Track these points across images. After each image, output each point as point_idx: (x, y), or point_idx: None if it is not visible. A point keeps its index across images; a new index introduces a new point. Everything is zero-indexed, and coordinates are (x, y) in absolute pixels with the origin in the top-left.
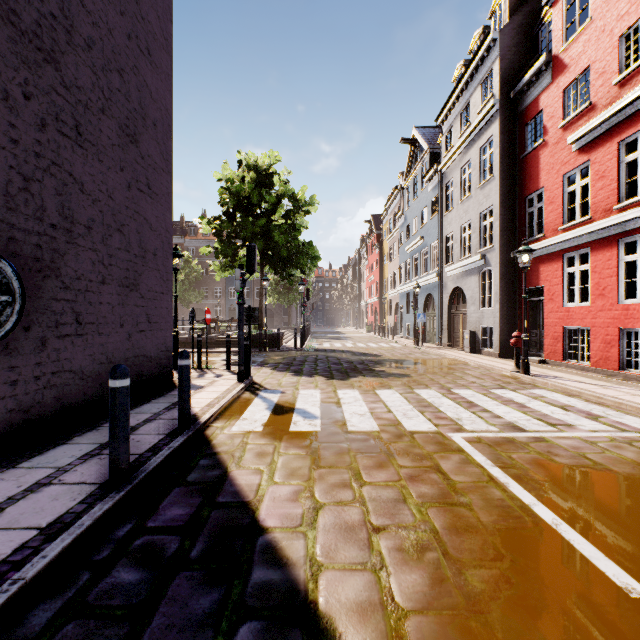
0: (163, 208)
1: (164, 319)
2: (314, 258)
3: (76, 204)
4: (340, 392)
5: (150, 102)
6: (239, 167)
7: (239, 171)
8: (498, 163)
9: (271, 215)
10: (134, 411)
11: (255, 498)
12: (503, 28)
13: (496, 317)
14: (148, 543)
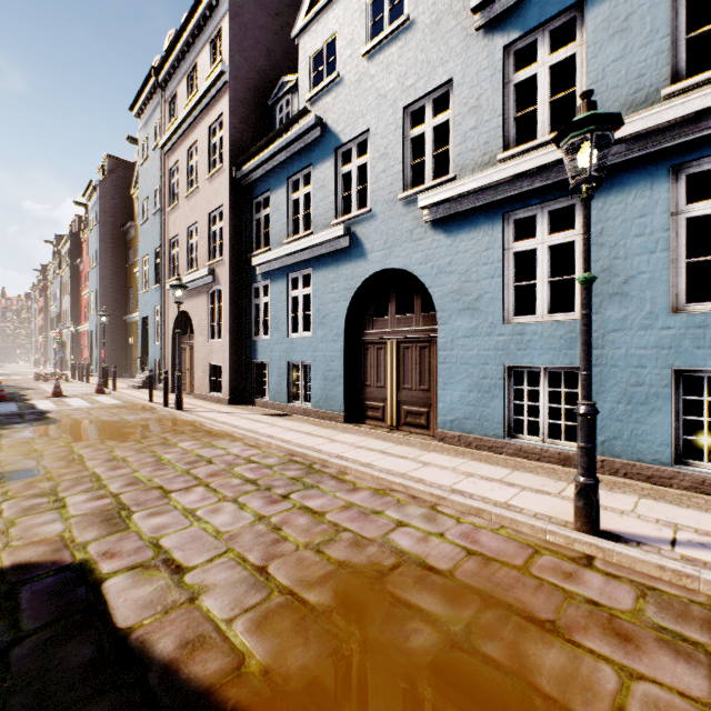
0: None
1: None
2: None
3: None
4: None
5: None
6: None
7: None
8: (71, 290)
9: None
10: None
11: None
12: (73, 234)
13: (71, 354)
14: None
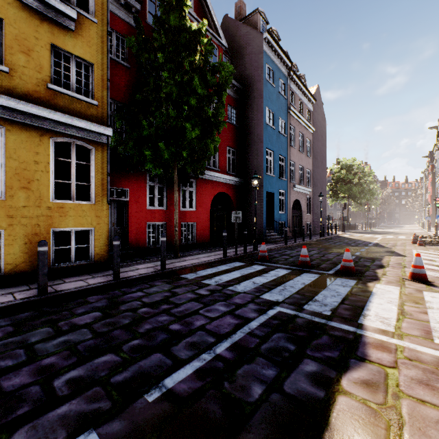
0: (325, 197)
1: (325, 219)
2: (371, 195)
3: (318, 203)
4: (367, 235)
5: (324, 178)
6: (338, 164)
7: (339, 166)
8: None
9: (352, 180)
10: (325, 233)
11: (347, 237)
12: None
13: None
14: (337, 237)
